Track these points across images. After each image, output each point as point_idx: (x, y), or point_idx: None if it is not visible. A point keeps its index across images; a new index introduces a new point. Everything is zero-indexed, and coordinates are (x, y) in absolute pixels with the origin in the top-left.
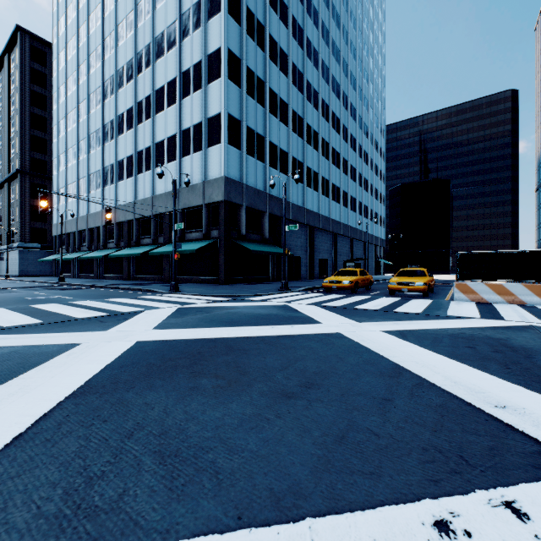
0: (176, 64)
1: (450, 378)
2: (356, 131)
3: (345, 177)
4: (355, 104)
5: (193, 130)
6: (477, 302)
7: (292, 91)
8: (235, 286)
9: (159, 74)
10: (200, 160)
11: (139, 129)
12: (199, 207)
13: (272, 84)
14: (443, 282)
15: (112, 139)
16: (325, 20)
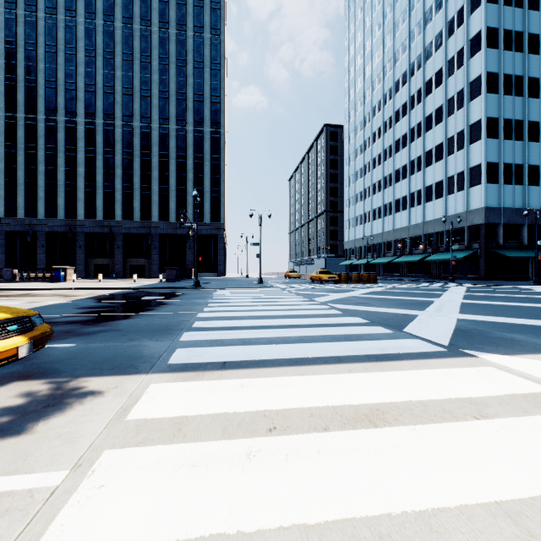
0: (442, 134)
1: None
2: None
3: None
4: None
5: (457, 177)
6: None
7: None
8: (493, 281)
9: (428, 141)
10: (463, 196)
11: (411, 178)
12: (462, 228)
13: (532, 116)
14: None
15: (390, 186)
16: None
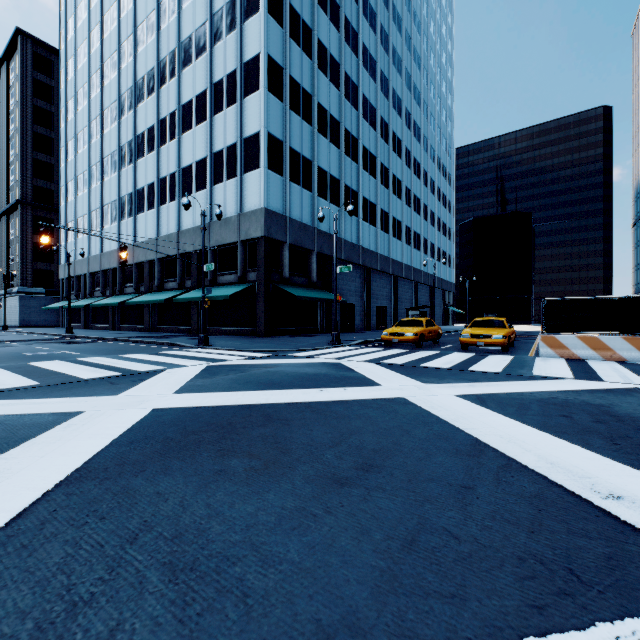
0: (206, 74)
1: (545, 457)
2: (420, 155)
3: (407, 210)
4: (419, 122)
5: (227, 153)
6: (567, 358)
7: (345, 107)
8: (276, 340)
9: (186, 86)
10: (235, 188)
11: (162, 152)
12: (234, 245)
13: (321, 98)
14: (524, 334)
15: (130, 163)
16: (383, 23)
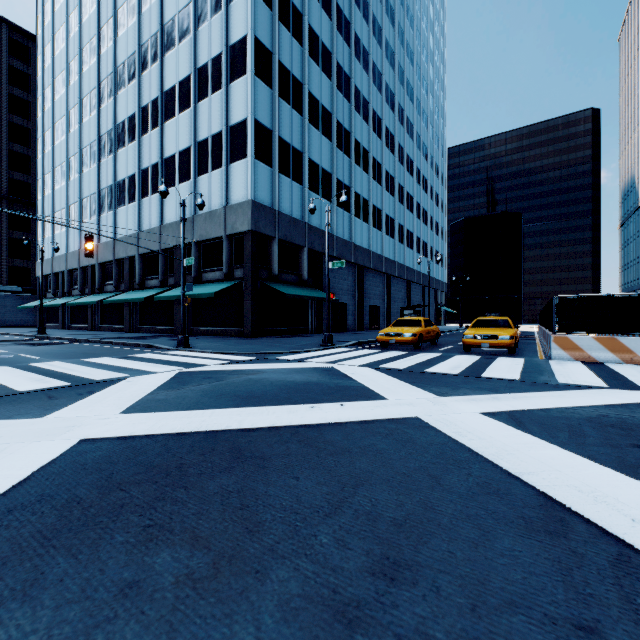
0: (190, 58)
1: None
2: (413, 152)
3: (400, 207)
4: (412, 119)
5: (212, 142)
6: (583, 361)
7: (337, 98)
8: (264, 340)
9: (169, 71)
10: (221, 179)
11: (143, 141)
12: (220, 239)
13: (312, 87)
14: (521, 334)
15: (110, 154)
16: (376, 14)
